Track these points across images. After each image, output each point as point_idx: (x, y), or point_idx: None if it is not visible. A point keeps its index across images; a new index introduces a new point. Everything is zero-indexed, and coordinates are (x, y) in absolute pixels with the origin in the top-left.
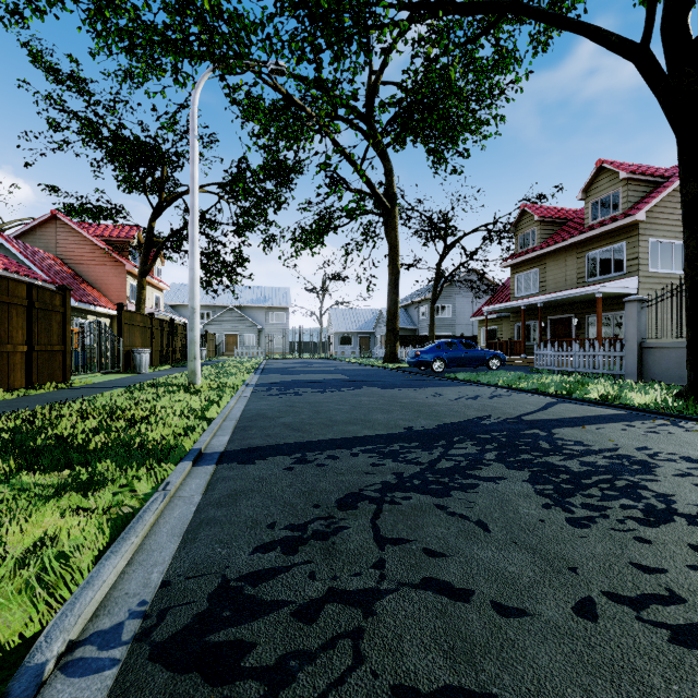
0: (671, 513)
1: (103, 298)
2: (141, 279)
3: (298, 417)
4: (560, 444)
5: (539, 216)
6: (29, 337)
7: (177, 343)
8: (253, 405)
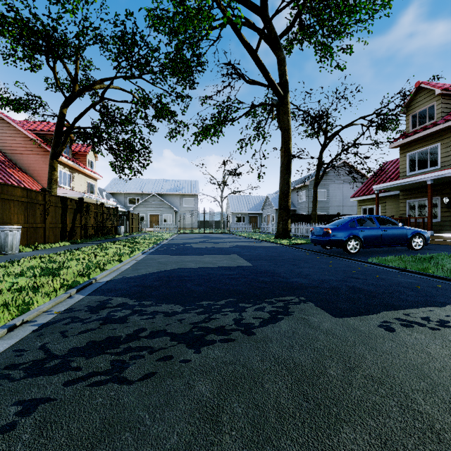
0: None
1: (32, 182)
2: (52, 161)
3: None
4: None
5: (442, 89)
6: None
7: (89, 220)
8: None
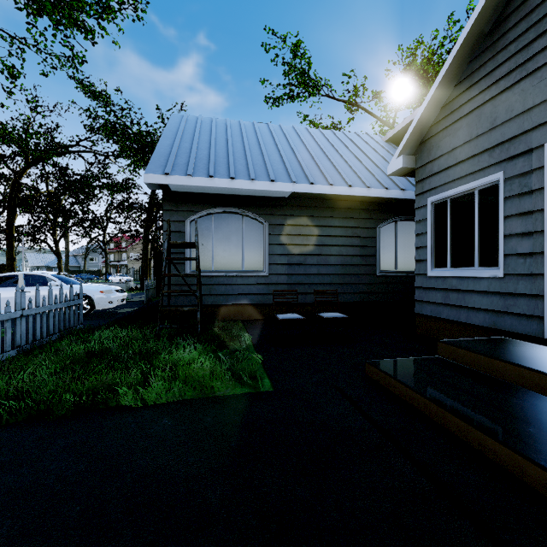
0: None
1: None
2: None
3: None
4: None
5: (114, 241)
6: None
7: None
8: None
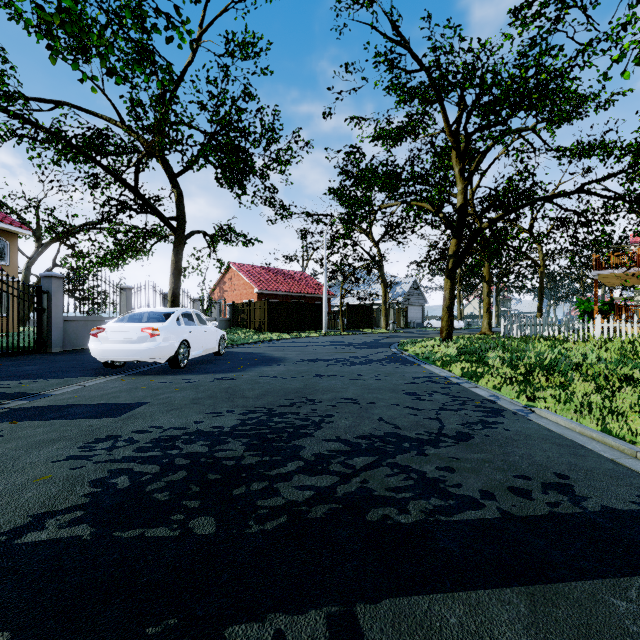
0: (271, 414)
1: None
2: None
3: None
4: (147, 476)
5: None
6: None
7: None
8: None
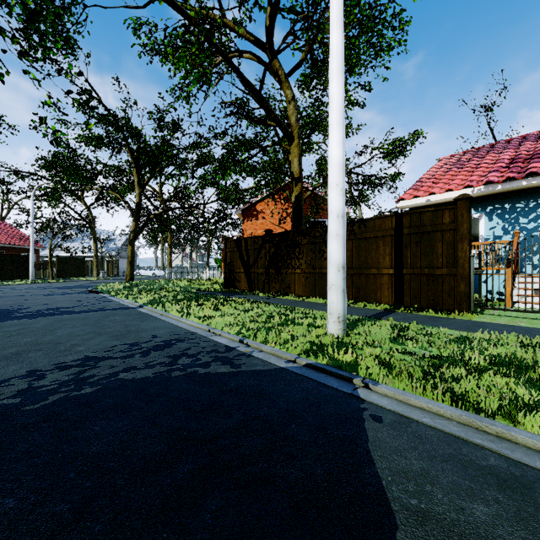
0: None
1: None
2: None
3: (112, 318)
4: None
5: None
6: (400, 261)
7: None
8: (169, 325)
